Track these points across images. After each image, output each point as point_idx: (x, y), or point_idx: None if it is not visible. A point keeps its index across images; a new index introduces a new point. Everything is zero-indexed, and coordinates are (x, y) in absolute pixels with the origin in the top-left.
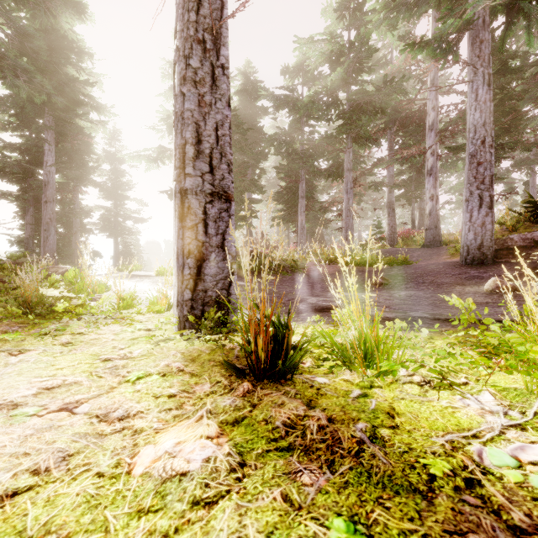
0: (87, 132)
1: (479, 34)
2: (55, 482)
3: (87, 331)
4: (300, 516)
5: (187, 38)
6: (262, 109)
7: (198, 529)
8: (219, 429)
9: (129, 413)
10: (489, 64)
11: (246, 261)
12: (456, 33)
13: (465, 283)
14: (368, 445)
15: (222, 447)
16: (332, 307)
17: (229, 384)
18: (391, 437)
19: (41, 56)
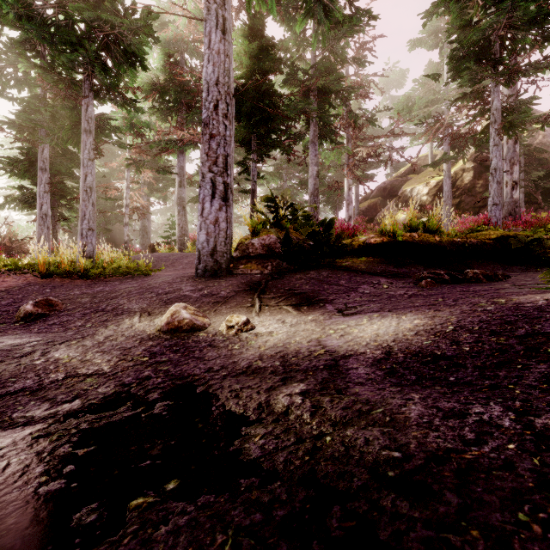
0: None
1: None
2: None
3: None
4: None
5: None
6: None
7: None
8: None
9: None
10: (224, 4)
11: None
12: None
13: (155, 311)
14: None
15: None
16: None
17: None
18: None
19: None
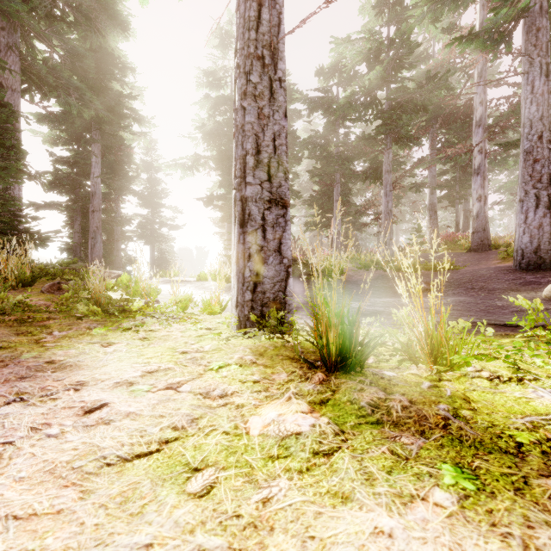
0: (127, 143)
1: (535, 21)
2: (193, 436)
3: (156, 329)
4: (410, 463)
5: (248, 55)
6: (295, 112)
7: (325, 469)
8: (310, 407)
9: (226, 392)
10: (547, 53)
11: (319, 263)
12: (510, 22)
13: (520, 289)
14: (453, 420)
15: (319, 419)
16: (378, 311)
17: (304, 374)
18: (473, 416)
19: (89, 74)
